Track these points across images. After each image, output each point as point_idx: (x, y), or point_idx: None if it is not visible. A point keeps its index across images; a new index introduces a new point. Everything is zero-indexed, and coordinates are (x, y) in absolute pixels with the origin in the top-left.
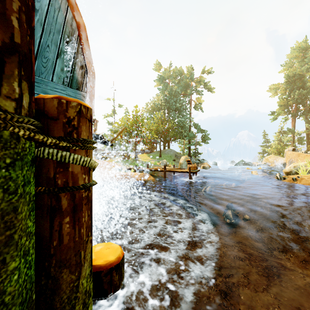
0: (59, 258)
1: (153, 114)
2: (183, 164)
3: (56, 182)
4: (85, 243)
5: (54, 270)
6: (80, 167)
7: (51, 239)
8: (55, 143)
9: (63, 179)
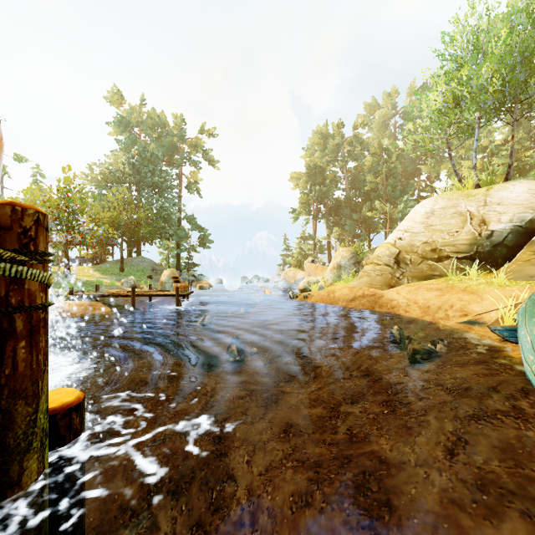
0: (13, 388)
1: (106, 188)
2: (167, 283)
3: (9, 302)
4: (43, 373)
5: (6, 402)
6: (38, 284)
7: (1, 367)
8: (12, 257)
9: (18, 298)
